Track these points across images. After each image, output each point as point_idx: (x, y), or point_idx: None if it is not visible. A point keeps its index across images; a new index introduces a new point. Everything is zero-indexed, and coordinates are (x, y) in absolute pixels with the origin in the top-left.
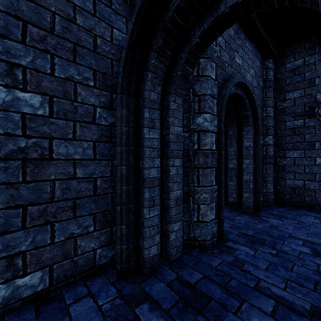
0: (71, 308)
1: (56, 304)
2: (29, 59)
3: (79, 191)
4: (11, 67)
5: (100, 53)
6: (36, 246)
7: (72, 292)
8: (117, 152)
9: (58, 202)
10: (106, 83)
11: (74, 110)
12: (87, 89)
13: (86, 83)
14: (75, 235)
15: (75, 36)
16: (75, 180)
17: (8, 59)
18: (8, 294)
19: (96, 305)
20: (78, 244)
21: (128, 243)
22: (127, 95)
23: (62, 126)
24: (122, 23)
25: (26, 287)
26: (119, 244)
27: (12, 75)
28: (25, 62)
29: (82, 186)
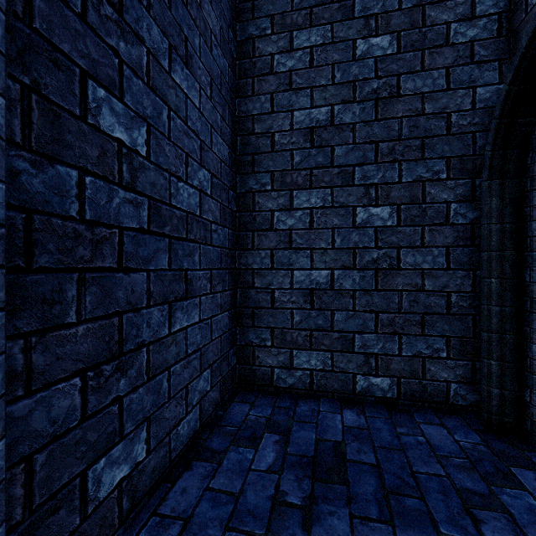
0: (422, 426)
1: (405, 416)
2: (380, 175)
3: (428, 306)
4: (367, 188)
5: (455, 133)
6: (385, 352)
7: (421, 415)
8: (482, 259)
9: (405, 314)
10: (464, 168)
11: (422, 213)
12: (437, 185)
13: (436, 177)
14: (423, 356)
15: (423, 130)
16: (424, 293)
17: (365, 183)
18: (365, 386)
19: (451, 437)
20: (427, 367)
21: (501, 388)
22: (499, 178)
23: (410, 234)
24: (492, 71)
25: (377, 387)
26: (485, 384)
27: (368, 196)
28: (377, 179)
29: (431, 300)
